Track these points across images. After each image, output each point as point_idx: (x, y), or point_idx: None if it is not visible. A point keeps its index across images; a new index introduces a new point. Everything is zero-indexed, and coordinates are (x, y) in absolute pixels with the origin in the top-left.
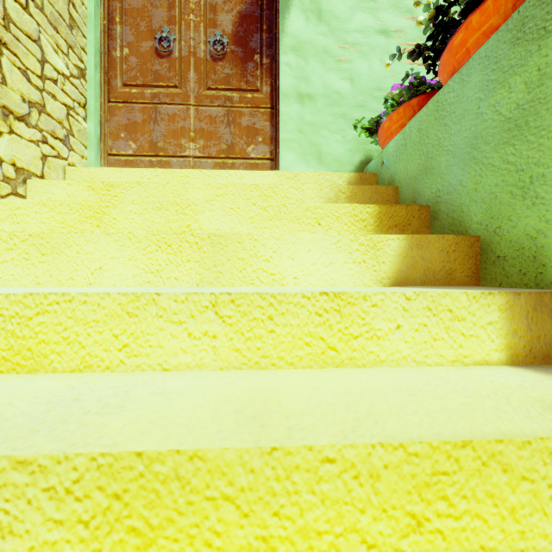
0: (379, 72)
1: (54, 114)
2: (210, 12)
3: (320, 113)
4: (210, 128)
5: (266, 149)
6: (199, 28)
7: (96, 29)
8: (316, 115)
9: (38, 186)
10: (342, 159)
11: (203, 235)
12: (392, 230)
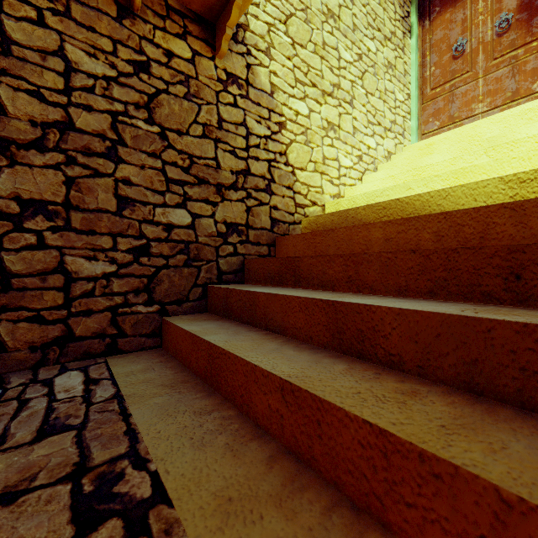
0: None
1: (398, 123)
2: (495, 5)
3: None
4: (496, 87)
5: None
6: (486, 21)
7: (415, 68)
8: None
9: (395, 157)
10: None
11: (483, 140)
12: None
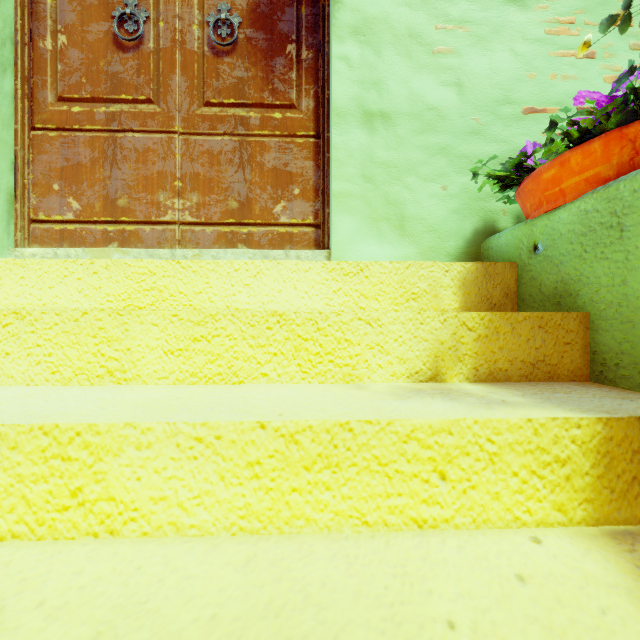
0: (507, 70)
1: None
2: None
3: (403, 145)
4: (210, 173)
5: (308, 208)
6: None
7: (3, 0)
8: (396, 148)
9: None
10: (443, 228)
11: None
12: (639, 487)
